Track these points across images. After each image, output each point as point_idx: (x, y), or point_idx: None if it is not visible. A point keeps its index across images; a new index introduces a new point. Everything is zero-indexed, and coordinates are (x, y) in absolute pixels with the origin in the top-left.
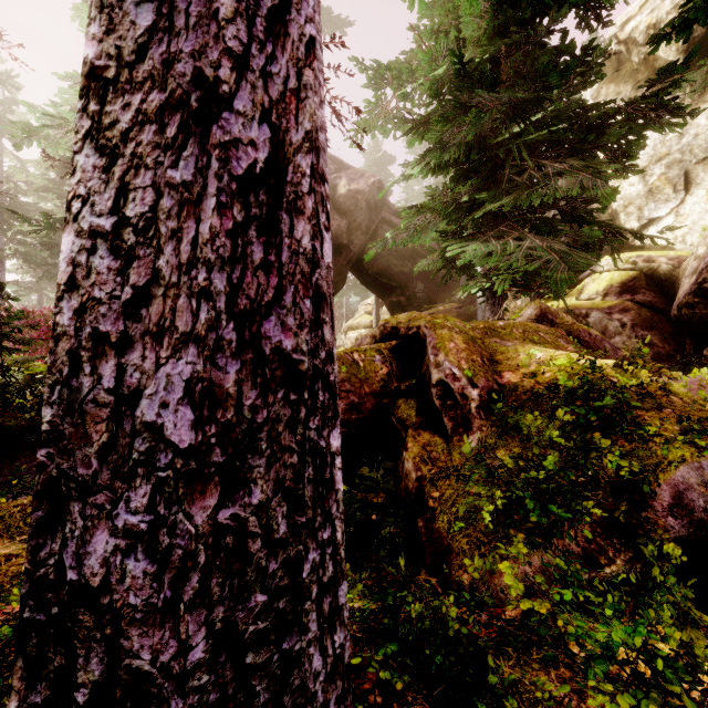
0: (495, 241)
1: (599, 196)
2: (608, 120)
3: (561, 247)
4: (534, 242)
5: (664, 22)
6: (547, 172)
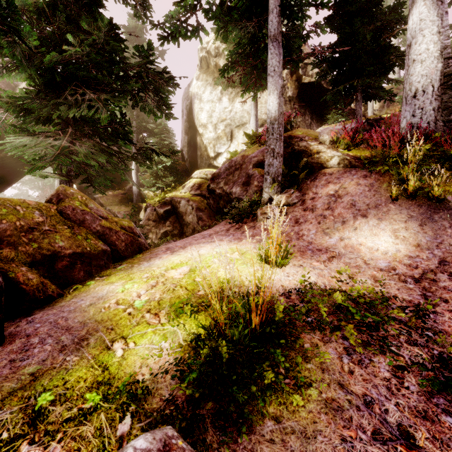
0: (41, 139)
1: (101, 118)
2: (145, 79)
3: (84, 149)
4: (61, 143)
5: (221, 48)
6: (85, 97)
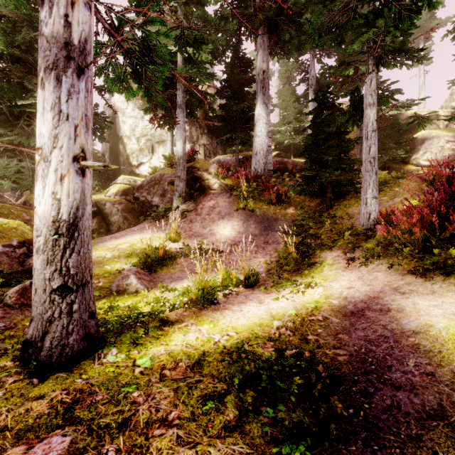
0: (6, 159)
1: None
2: None
3: None
4: (27, 164)
5: None
6: None
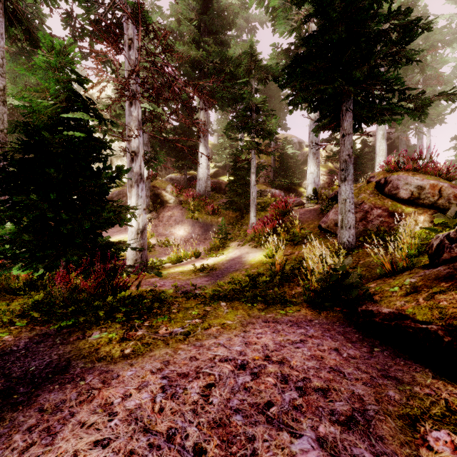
0: None
1: None
2: None
3: None
4: None
5: (103, 100)
6: None
